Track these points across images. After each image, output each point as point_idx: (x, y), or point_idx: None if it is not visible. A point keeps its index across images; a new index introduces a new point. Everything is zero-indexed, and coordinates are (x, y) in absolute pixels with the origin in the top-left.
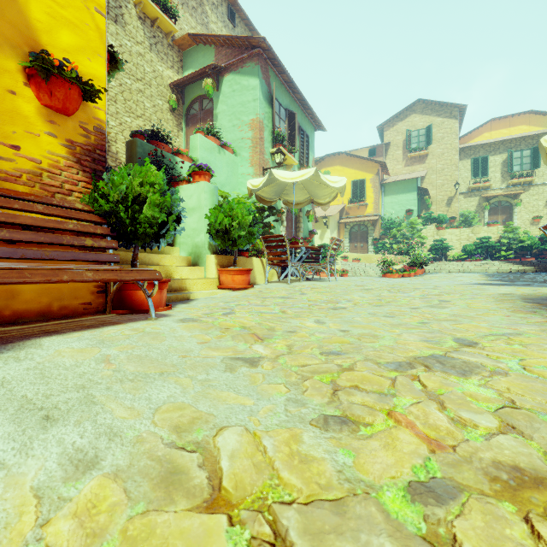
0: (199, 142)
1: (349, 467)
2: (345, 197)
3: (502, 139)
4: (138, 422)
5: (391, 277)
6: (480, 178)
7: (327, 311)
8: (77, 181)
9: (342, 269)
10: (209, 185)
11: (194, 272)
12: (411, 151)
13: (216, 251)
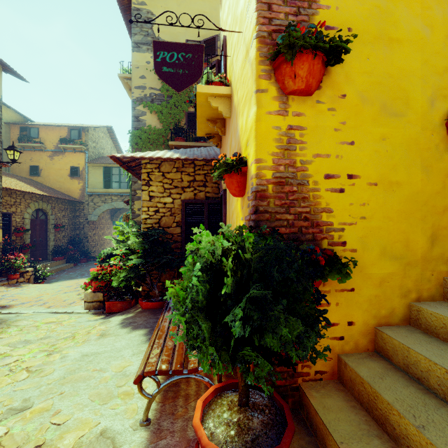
0: None
1: None
2: None
3: None
4: (58, 366)
5: None
6: None
7: None
8: None
9: None
10: None
11: None
12: None
13: None
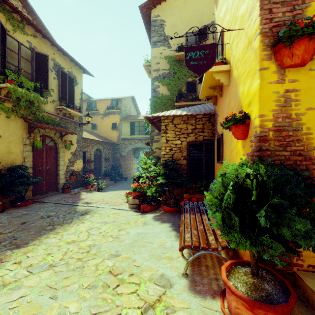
0: None
1: (94, 241)
2: None
3: None
4: (126, 237)
5: None
6: None
7: None
8: None
9: None
10: None
11: None
12: None
13: None
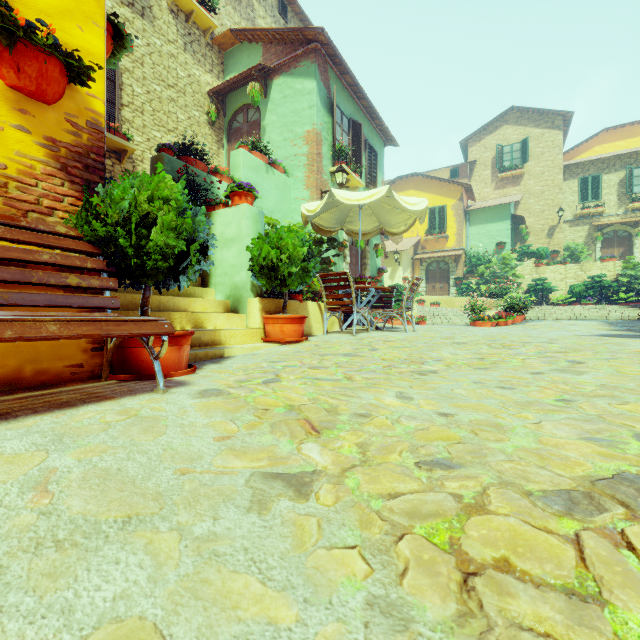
0: (242, 159)
1: None
2: (421, 227)
3: (618, 153)
4: None
5: (482, 325)
6: (591, 202)
7: (412, 377)
8: (61, 196)
9: (418, 316)
10: (252, 208)
11: (232, 320)
12: (502, 171)
13: (261, 294)
